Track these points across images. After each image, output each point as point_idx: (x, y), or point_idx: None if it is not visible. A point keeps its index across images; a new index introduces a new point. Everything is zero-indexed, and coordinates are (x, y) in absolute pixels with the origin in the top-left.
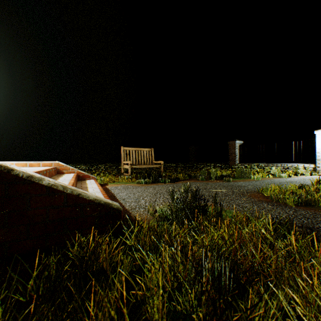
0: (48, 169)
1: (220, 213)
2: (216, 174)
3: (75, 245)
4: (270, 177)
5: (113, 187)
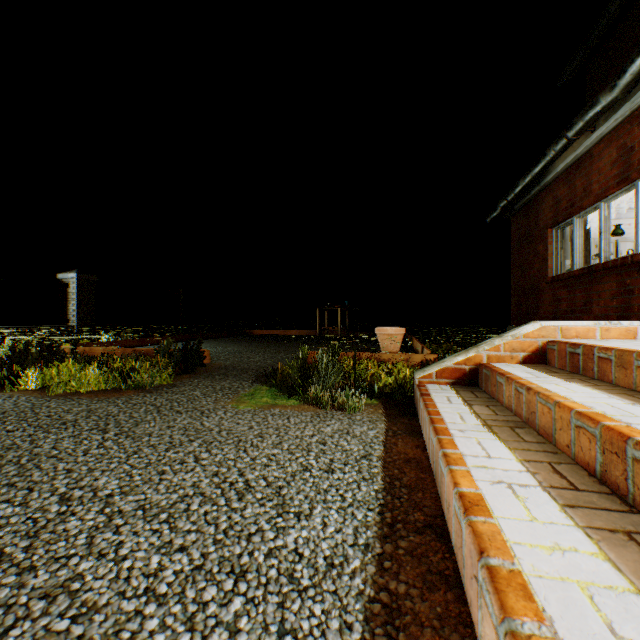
0: None
1: None
2: None
3: None
4: None
5: None
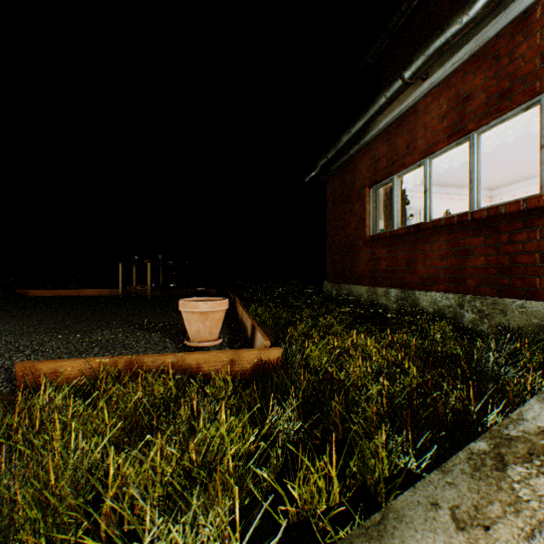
0: None
1: None
2: None
3: None
4: None
5: None
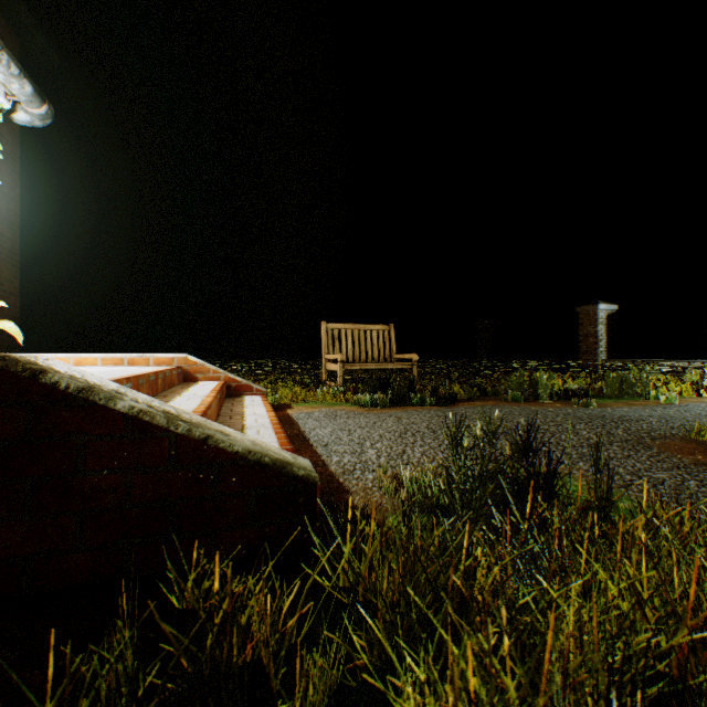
0: (162, 370)
1: (608, 507)
2: (552, 386)
3: (193, 577)
4: (703, 396)
5: (302, 413)
